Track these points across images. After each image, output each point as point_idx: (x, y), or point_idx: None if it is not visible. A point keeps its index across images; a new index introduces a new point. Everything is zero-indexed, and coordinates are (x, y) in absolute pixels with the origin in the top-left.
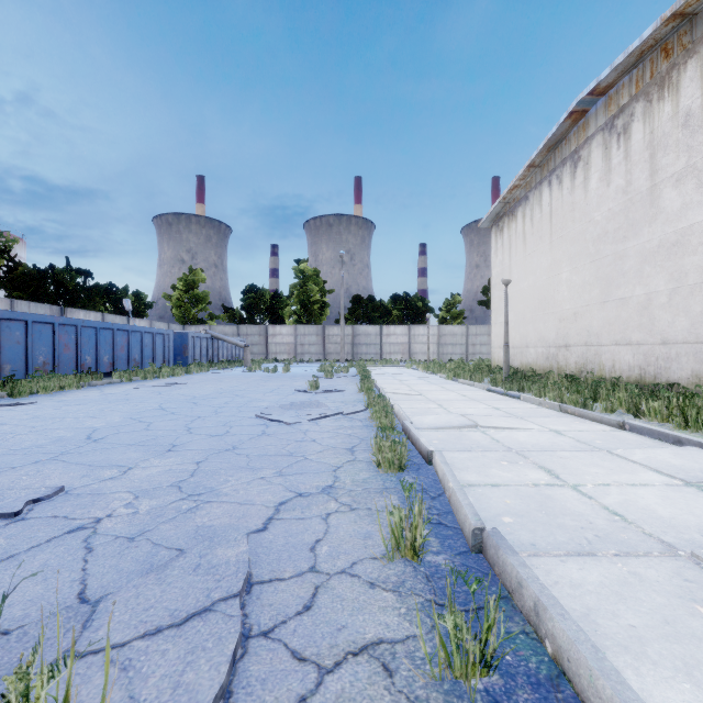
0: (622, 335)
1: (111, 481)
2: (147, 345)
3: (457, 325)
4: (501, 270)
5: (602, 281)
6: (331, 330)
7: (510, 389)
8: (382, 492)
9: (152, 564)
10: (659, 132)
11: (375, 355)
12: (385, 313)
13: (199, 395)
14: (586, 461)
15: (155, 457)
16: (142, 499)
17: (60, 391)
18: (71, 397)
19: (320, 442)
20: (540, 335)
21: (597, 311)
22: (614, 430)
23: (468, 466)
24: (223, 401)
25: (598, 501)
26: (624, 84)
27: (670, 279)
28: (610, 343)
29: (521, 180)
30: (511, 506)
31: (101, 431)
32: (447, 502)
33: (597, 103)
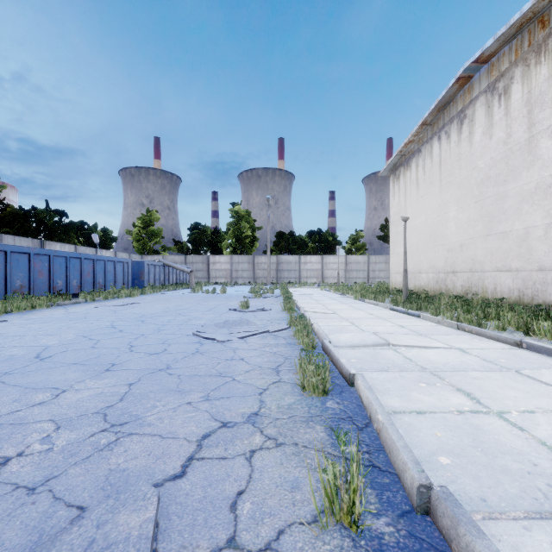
0: (503, 263)
1: (39, 407)
2: (110, 271)
3: (360, 255)
4: (398, 210)
5: (485, 218)
6: (259, 259)
7: (410, 308)
8: (308, 422)
9: (41, 533)
10: (536, 91)
11: (294, 279)
12: (302, 245)
13: (147, 314)
14: (499, 383)
15: (91, 378)
16: (62, 430)
17: (32, 310)
18: (39, 315)
19: (247, 360)
20: (431, 263)
21: (480, 243)
22: (512, 348)
23: (389, 388)
24: (167, 319)
25: (531, 433)
26: (504, 52)
27: (546, 215)
28: (492, 269)
29: (415, 136)
30: (443, 441)
31: (51, 349)
32: (376, 435)
33: (480, 70)
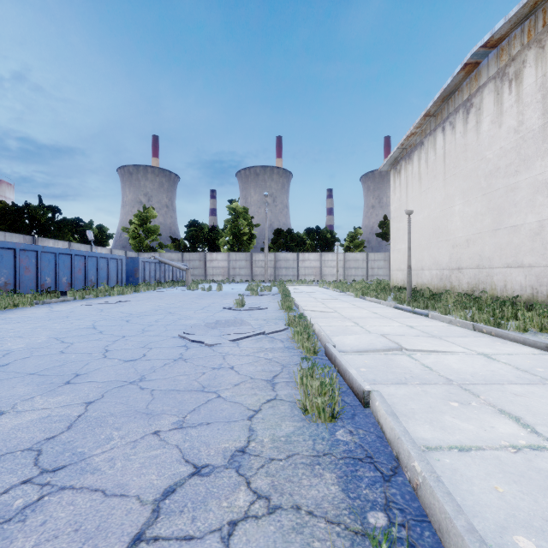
0: (513, 259)
1: None
2: (102, 268)
3: (359, 252)
4: (399, 206)
5: (494, 211)
6: (257, 256)
7: (417, 307)
8: (313, 465)
9: None
10: None
11: (292, 276)
12: (300, 243)
13: (135, 313)
14: None
15: (43, 394)
16: None
17: (14, 308)
18: (19, 314)
19: (238, 370)
20: (435, 259)
21: (488, 238)
22: (544, 353)
23: (413, 409)
24: (154, 319)
25: None
26: (516, 35)
27: None
28: (501, 265)
29: (417, 128)
30: (511, 503)
31: (13, 354)
32: (411, 491)
33: (488, 55)
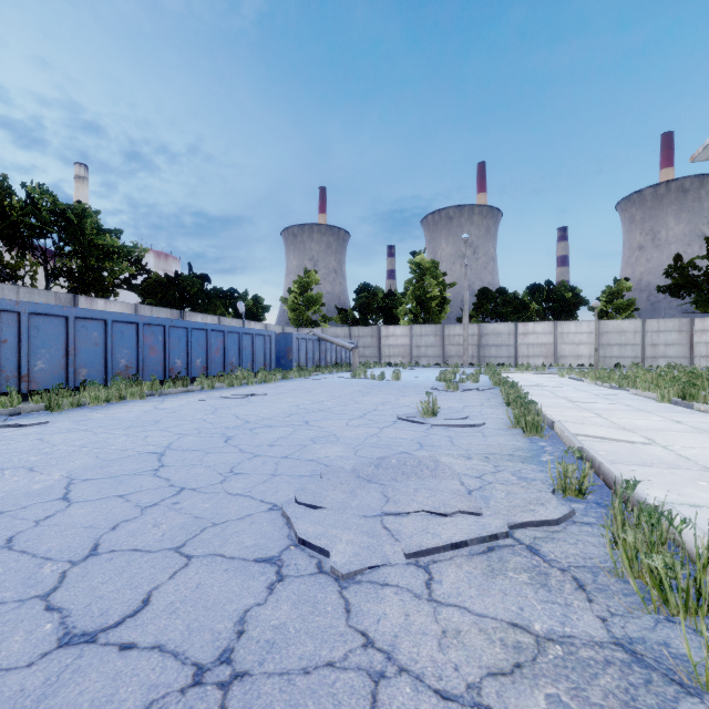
0: None
1: None
2: (246, 347)
3: (627, 319)
4: None
5: None
6: (451, 329)
7: None
8: None
9: None
10: None
11: (507, 358)
12: (519, 307)
13: (253, 420)
14: None
15: None
16: None
17: (120, 402)
18: (109, 412)
19: None
20: None
21: None
22: None
23: None
24: (273, 437)
25: None
26: None
27: None
28: None
29: None
30: None
31: None
32: None
33: None
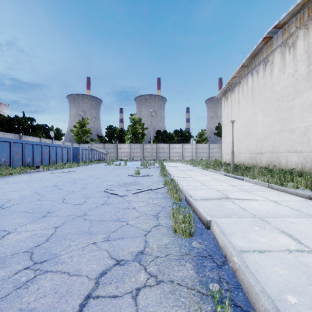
0: (291, 147)
1: None
2: (59, 152)
3: (204, 144)
4: (227, 117)
5: (280, 121)
6: (146, 146)
7: (237, 175)
8: (180, 260)
9: None
10: None
11: (166, 157)
12: (171, 138)
13: (78, 178)
14: (309, 226)
15: (31, 222)
16: None
17: (10, 175)
18: (13, 178)
19: (137, 209)
20: (247, 148)
21: (277, 135)
22: (307, 200)
23: (234, 231)
24: (89, 181)
25: None
26: (293, 21)
27: None
28: (284, 151)
29: (237, 73)
30: (285, 279)
31: (12, 201)
32: (232, 273)
33: (277, 33)
